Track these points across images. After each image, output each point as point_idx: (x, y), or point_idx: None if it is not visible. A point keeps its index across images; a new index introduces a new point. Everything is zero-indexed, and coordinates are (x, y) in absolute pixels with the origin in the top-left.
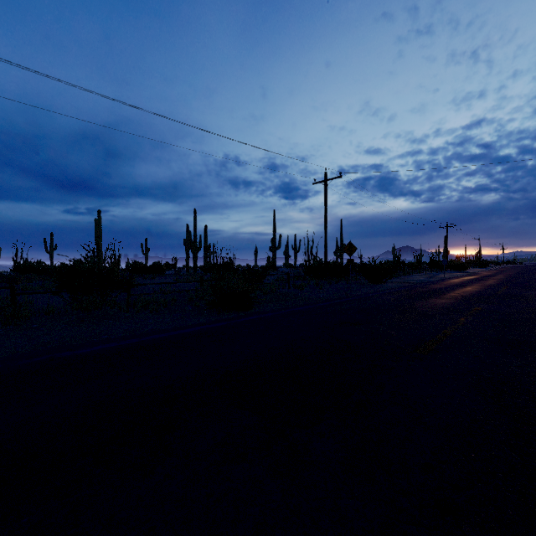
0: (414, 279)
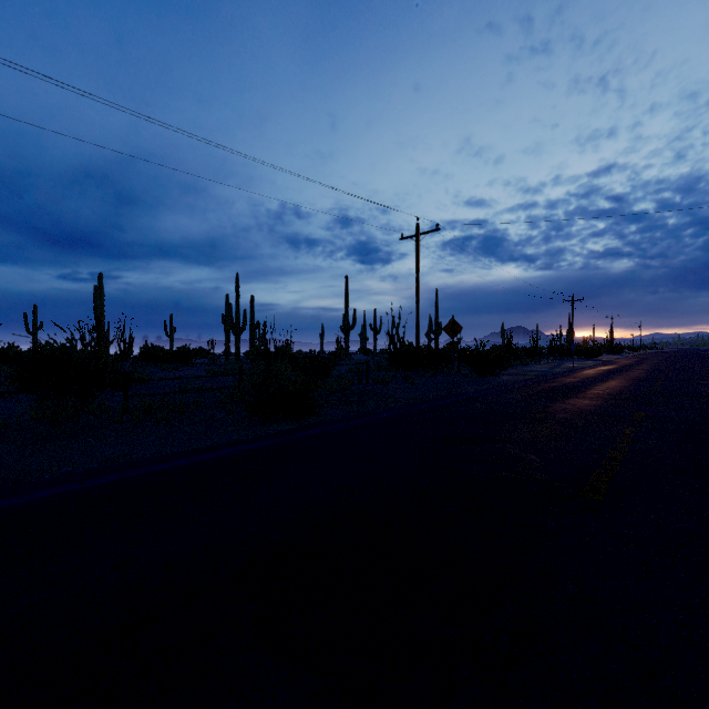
0: (534, 369)
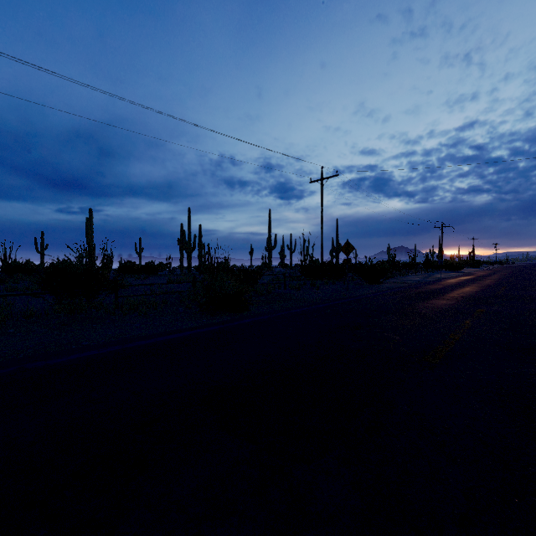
0: (410, 279)
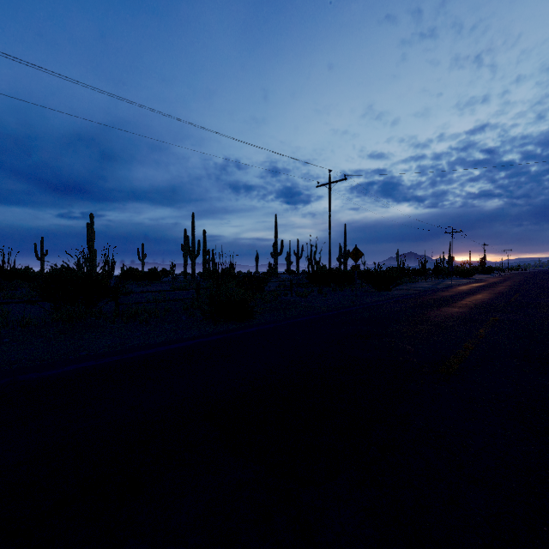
0: (420, 286)
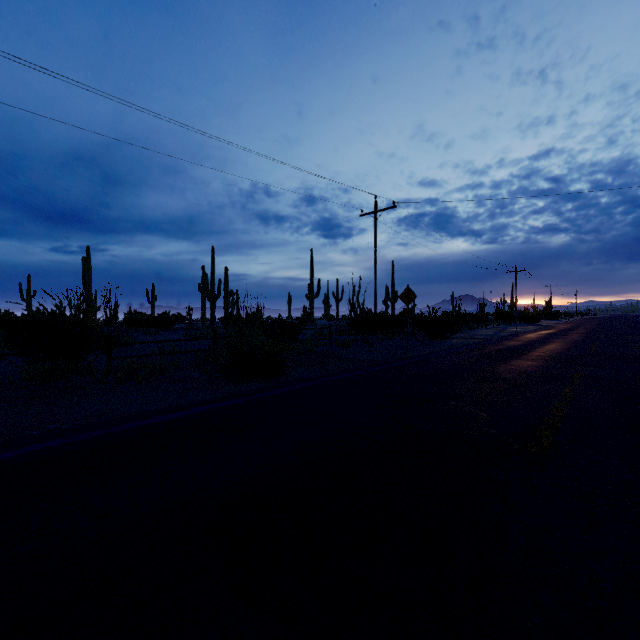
0: (481, 333)
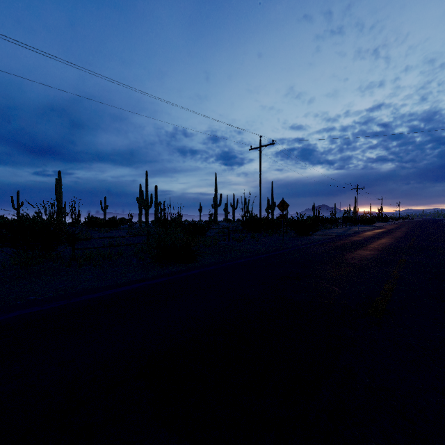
0: (334, 232)
